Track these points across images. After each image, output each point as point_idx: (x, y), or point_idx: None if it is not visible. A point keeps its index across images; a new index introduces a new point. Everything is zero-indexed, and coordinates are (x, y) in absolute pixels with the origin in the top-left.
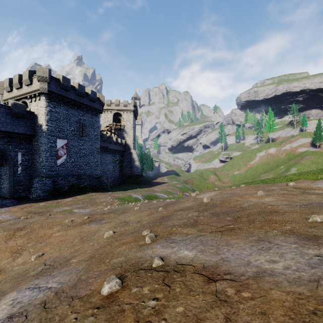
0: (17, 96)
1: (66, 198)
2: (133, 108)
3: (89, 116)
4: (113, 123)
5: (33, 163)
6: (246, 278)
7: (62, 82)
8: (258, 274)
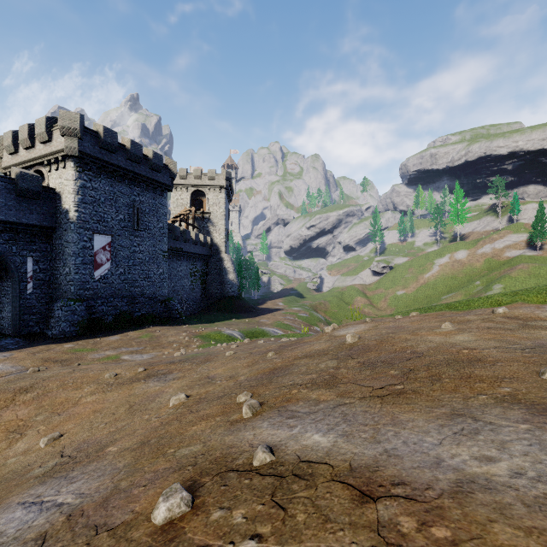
0: (26, 161)
1: (110, 336)
2: (226, 183)
3: (149, 196)
4: (191, 209)
5: (54, 276)
6: (436, 494)
7: (103, 136)
8: (460, 487)
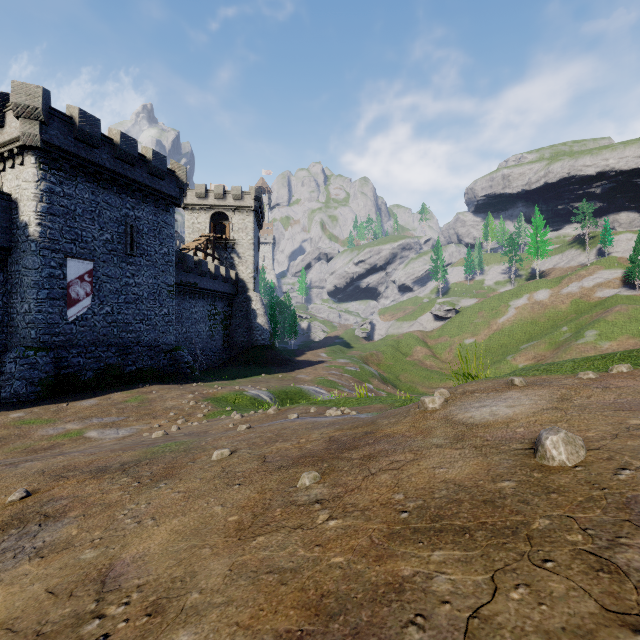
0: None
1: (84, 399)
2: (255, 203)
3: (148, 211)
4: (210, 235)
5: (9, 316)
6: None
7: (78, 123)
8: None
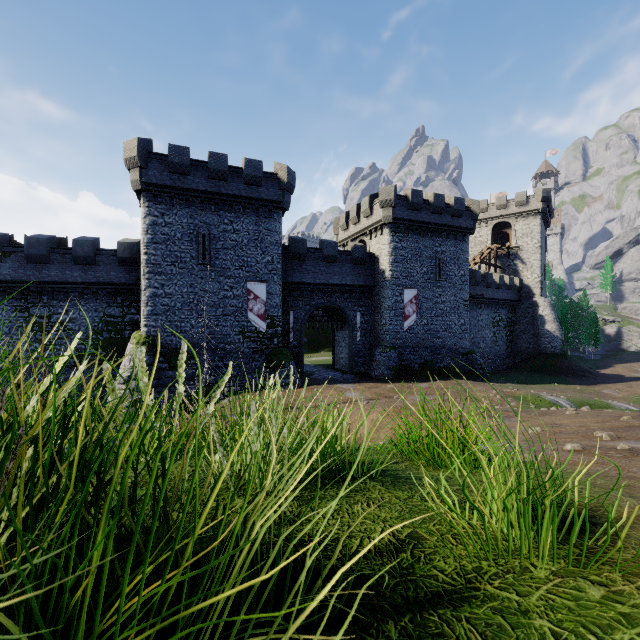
0: (354, 234)
1: (419, 383)
2: (541, 205)
3: (450, 245)
4: (492, 246)
5: (373, 327)
6: None
7: (411, 199)
8: None
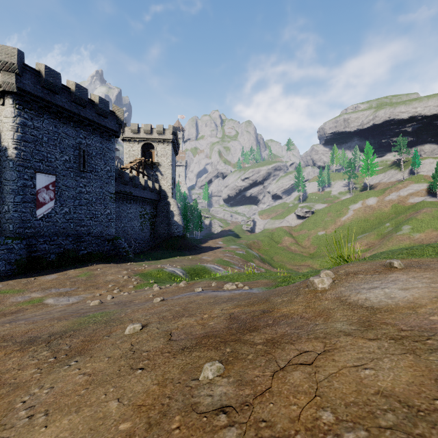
0: None
1: (48, 275)
2: (172, 137)
3: (96, 140)
4: (141, 159)
5: None
6: None
7: (44, 75)
8: None
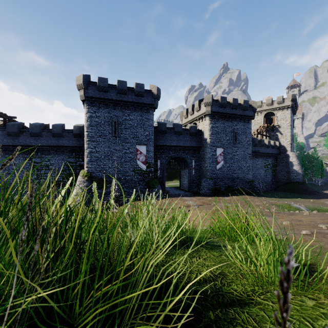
0: (190, 120)
1: (225, 197)
2: (291, 103)
3: (241, 125)
4: (264, 125)
5: (200, 167)
6: None
7: (220, 101)
8: None
